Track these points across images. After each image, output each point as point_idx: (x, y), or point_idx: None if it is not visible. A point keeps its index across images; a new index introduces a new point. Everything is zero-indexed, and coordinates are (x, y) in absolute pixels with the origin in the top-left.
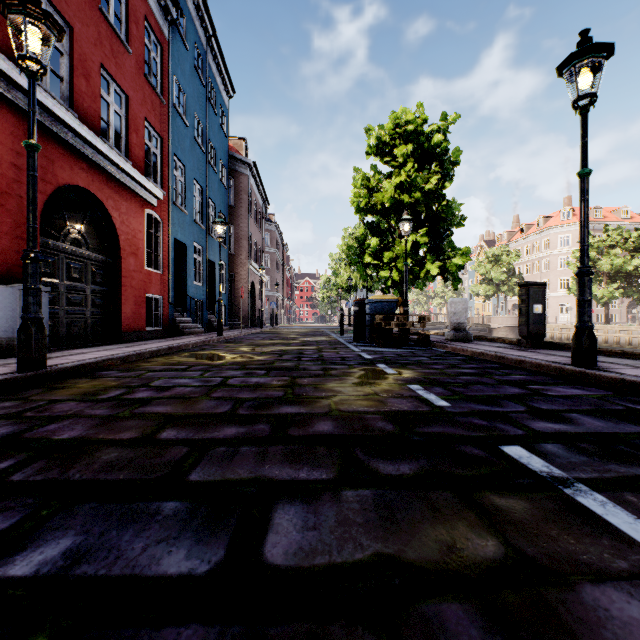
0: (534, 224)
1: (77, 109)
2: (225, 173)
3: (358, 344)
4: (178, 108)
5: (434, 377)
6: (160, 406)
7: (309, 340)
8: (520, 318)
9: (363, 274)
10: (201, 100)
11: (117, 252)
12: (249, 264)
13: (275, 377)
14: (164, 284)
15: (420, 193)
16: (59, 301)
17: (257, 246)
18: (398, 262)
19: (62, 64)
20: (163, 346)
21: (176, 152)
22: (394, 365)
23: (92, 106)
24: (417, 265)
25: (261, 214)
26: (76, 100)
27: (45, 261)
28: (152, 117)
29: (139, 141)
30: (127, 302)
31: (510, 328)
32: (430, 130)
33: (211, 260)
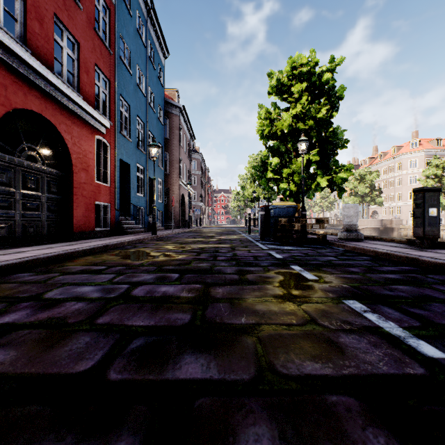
0: (389, 152)
1: (30, 46)
2: (162, 114)
3: (265, 242)
4: (123, 59)
5: (365, 286)
6: (2, 350)
7: (224, 238)
8: (415, 220)
9: (266, 186)
10: (143, 56)
11: (70, 168)
12: (180, 181)
13: (187, 284)
14: (111, 194)
15: (313, 121)
16: (15, 206)
17: (186, 168)
18: (294, 176)
19: (16, 7)
20: (99, 244)
21: (122, 93)
22: (308, 267)
23: (45, 46)
24: (309, 179)
25: (189, 145)
26: (29, 38)
27: (1, 172)
28: (101, 63)
29: (89, 80)
30: (78, 208)
31: (373, 228)
32: (320, 71)
33: (151, 177)
